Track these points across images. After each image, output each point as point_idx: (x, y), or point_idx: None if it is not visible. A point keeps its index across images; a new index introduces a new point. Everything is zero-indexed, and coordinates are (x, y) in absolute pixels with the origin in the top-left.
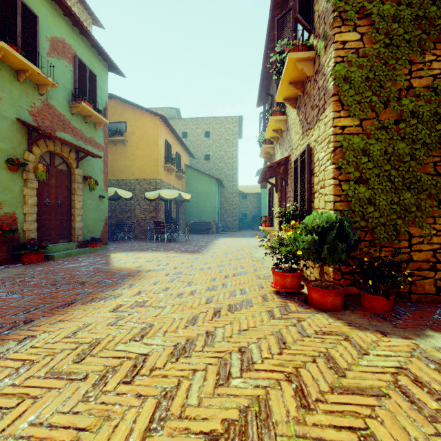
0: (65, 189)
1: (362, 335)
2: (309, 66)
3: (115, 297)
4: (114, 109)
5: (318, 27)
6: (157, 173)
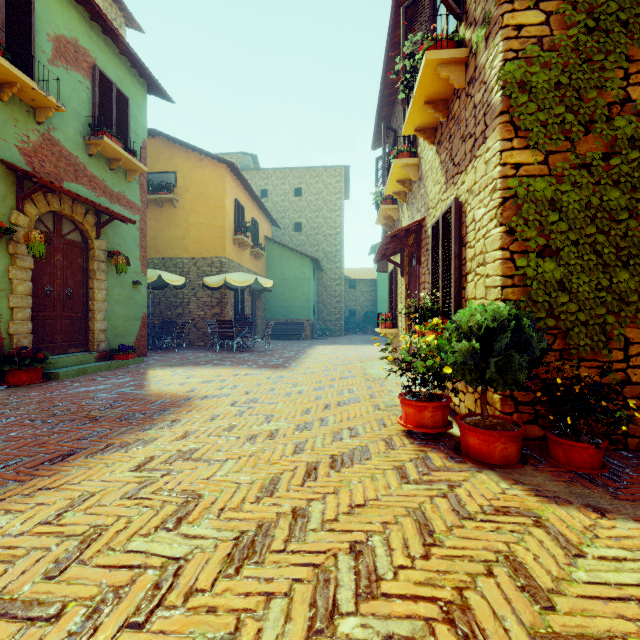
0: (78, 270)
1: (563, 516)
2: (459, 73)
3: (144, 443)
4: (158, 152)
5: (473, 10)
6: (222, 248)
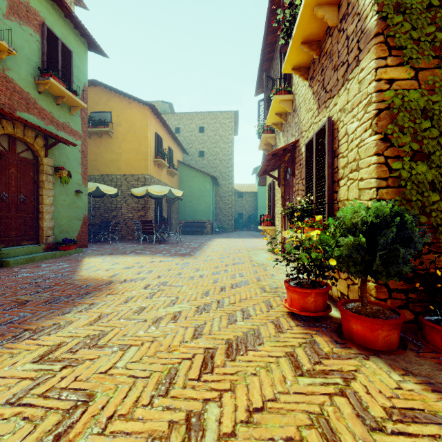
0: (30, 181)
1: None
2: (332, 12)
3: (58, 328)
4: (99, 97)
5: None
6: (146, 168)
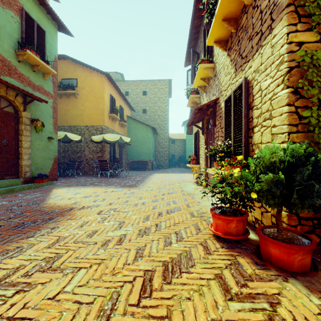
0: (11, 129)
1: None
2: None
3: (20, 251)
4: (67, 68)
5: None
6: (103, 120)
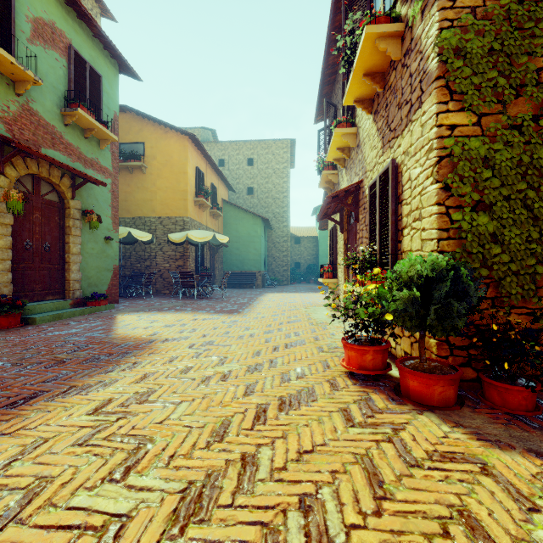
0: (55, 227)
1: (508, 462)
2: (395, 45)
3: (105, 385)
4: (129, 125)
5: None
6: (185, 209)
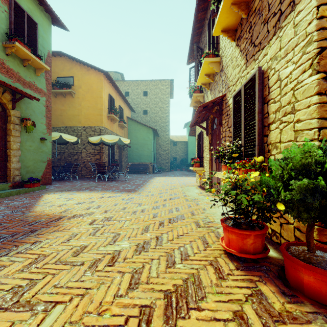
0: None
1: None
2: None
3: None
4: (63, 65)
5: None
6: (101, 121)
